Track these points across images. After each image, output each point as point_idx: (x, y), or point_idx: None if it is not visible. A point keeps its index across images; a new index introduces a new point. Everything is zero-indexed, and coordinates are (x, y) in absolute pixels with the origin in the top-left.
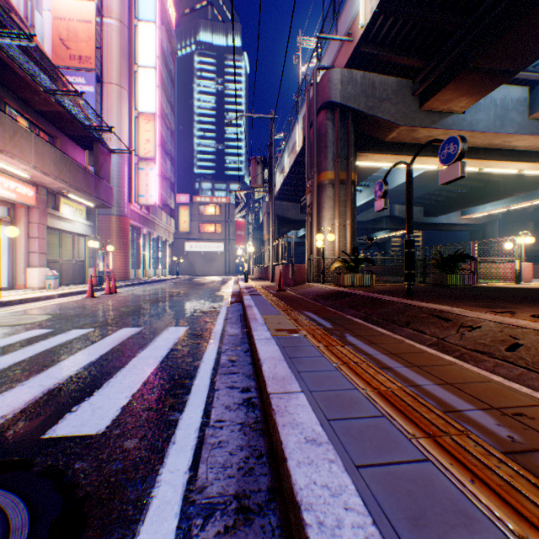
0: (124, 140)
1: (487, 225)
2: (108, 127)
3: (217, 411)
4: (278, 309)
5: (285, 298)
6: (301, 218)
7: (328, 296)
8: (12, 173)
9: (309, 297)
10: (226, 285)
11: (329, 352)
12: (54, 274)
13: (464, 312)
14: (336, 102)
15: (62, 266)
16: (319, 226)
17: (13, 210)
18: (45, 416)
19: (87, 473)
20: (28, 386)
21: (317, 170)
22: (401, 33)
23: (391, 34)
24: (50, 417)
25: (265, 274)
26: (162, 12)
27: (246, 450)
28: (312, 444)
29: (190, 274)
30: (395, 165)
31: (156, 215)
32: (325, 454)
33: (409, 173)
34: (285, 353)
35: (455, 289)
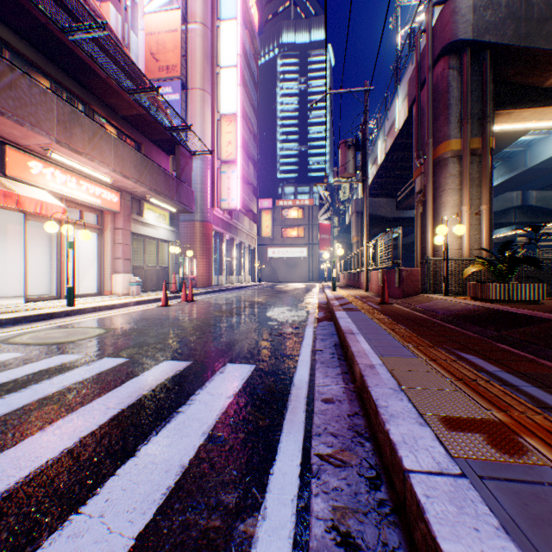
0: (206, 144)
1: None
2: (186, 126)
3: None
4: (403, 343)
5: (399, 318)
6: (396, 216)
7: (479, 318)
8: (97, 179)
9: (439, 318)
10: (310, 294)
11: None
12: (136, 280)
13: None
14: (465, 39)
15: (146, 272)
16: (436, 216)
17: (101, 216)
18: None
19: None
20: None
21: (433, 141)
22: None
23: None
24: None
25: (355, 282)
26: (244, 12)
27: None
28: None
29: (272, 281)
30: None
31: (238, 220)
32: None
33: None
34: None
35: None
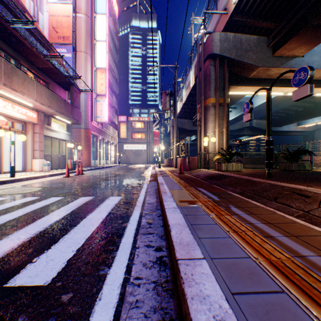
0: (88, 84)
1: (315, 131)
2: (78, 76)
3: (136, 268)
4: (180, 186)
5: (184, 178)
6: (193, 129)
7: (213, 177)
8: (24, 104)
9: (200, 178)
10: (147, 170)
11: (220, 220)
12: (47, 162)
13: (319, 191)
14: (216, 53)
15: (53, 158)
16: (205, 132)
17: (25, 125)
18: (13, 266)
19: None
20: (10, 238)
21: (204, 97)
22: (260, 5)
23: (253, 6)
24: (15, 266)
25: (171, 163)
26: (110, 9)
27: (158, 314)
28: None
29: (127, 163)
30: (258, 90)
31: (106, 128)
32: None
33: (269, 95)
34: (187, 220)
35: (299, 173)
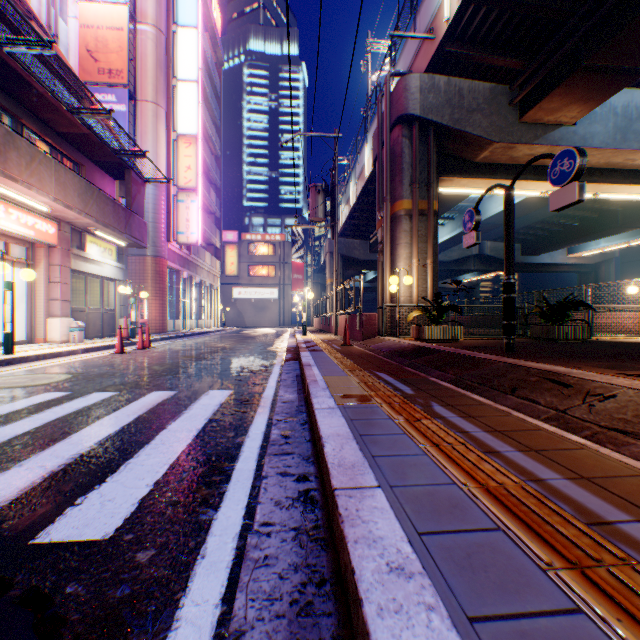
0: (160, 167)
1: (600, 265)
2: (141, 151)
3: (264, 509)
4: (343, 369)
5: (351, 355)
6: (370, 258)
7: (406, 352)
8: (30, 207)
9: (381, 354)
10: (281, 339)
11: (412, 428)
12: (78, 325)
13: (589, 376)
14: (414, 114)
15: (89, 316)
16: (393, 266)
17: (32, 250)
18: (40, 511)
19: (80, 603)
20: (26, 467)
21: (391, 199)
22: (496, 26)
23: (483, 28)
24: (45, 512)
25: (327, 326)
26: (205, 16)
27: (302, 573)
28: (399, 575)
29: (239, 326)
30: (490, 189)
31: (198, 255)
32: (419, 594)
33: (509, 198)
34: (353, 428)
35: (565, 344)
